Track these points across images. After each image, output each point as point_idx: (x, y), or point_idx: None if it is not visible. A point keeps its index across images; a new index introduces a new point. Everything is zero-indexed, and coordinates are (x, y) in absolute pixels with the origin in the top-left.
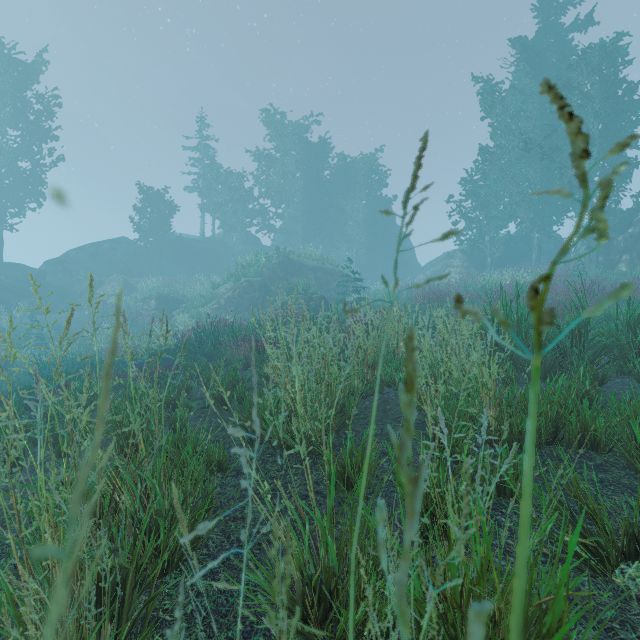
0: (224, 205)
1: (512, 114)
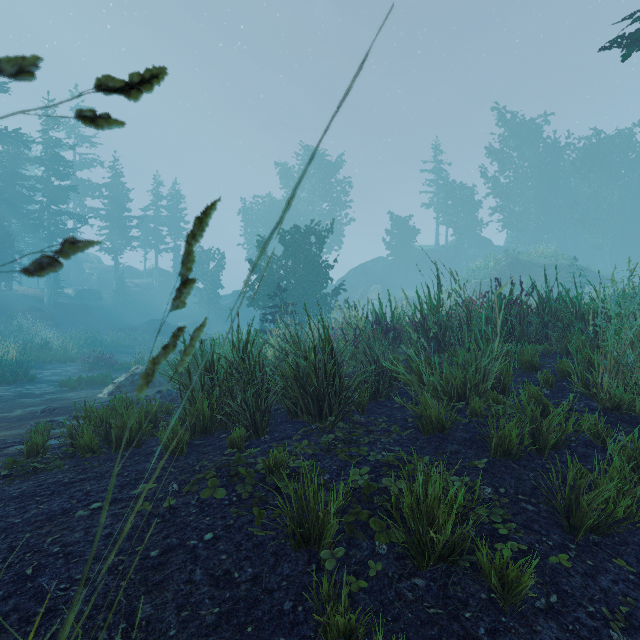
0: (456, 217)
1: None
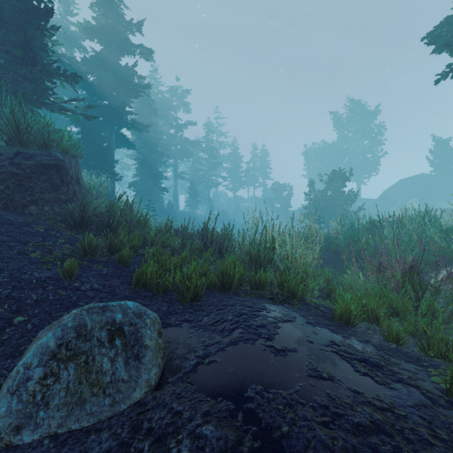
0: None
1: None
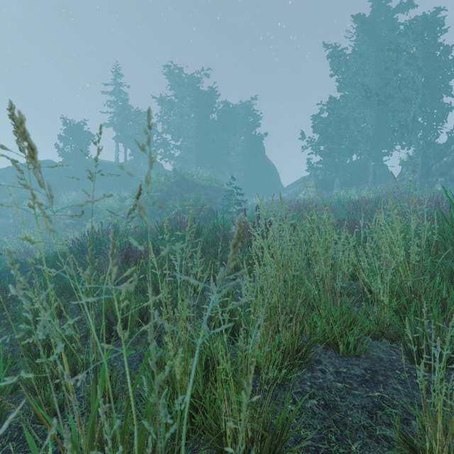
0: (134, 137)
1: (354, 71)
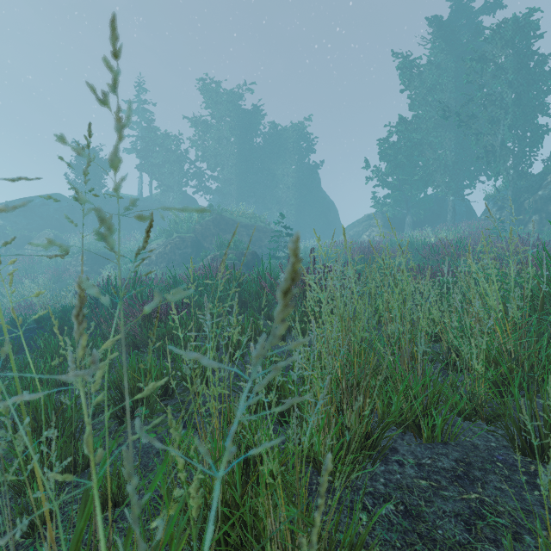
0: (161, 166)
1: (430, 86)
